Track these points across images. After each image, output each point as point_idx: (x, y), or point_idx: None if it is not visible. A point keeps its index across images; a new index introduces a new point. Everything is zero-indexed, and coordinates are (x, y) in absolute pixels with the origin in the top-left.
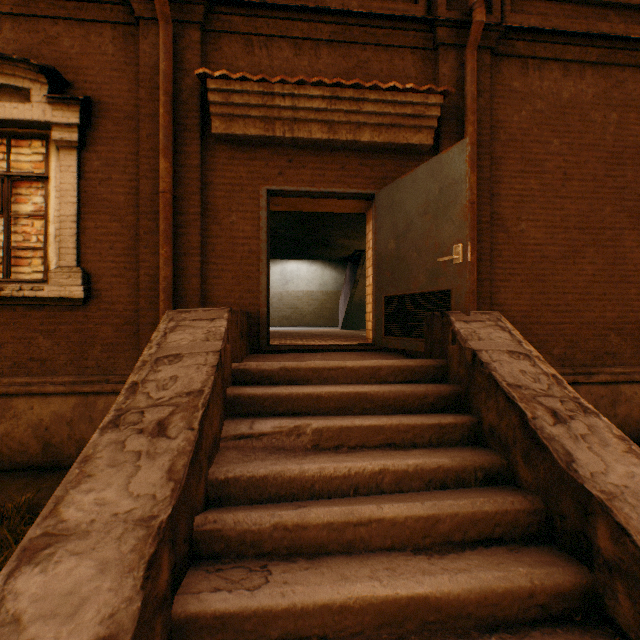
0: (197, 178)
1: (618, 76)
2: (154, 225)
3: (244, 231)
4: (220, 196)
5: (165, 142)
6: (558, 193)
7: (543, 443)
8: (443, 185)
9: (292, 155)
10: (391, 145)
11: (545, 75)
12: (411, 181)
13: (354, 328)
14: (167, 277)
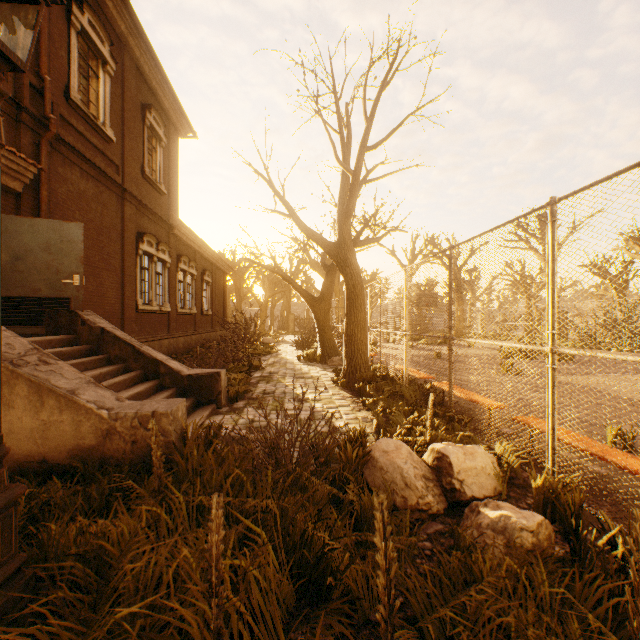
0: None
1: (102, 188)
2: None
3: None
4: None
5: None
6: None
7: (143, 353)
8: (65, 239)
9: None
10: None
11: (74, 172)
12: (32, 224)
13: None
14: None
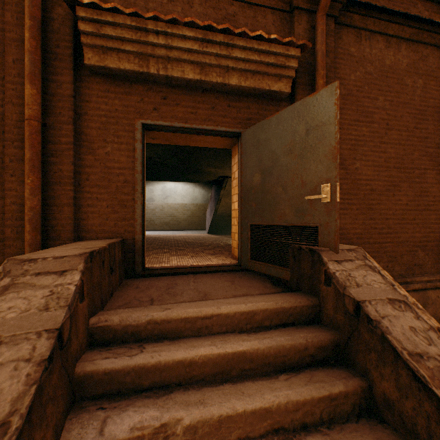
0: (69, 108)
1: (423, 52)
2: (21, 153)
3: (119, 161)
4: (95, 127)
5: (31, 68)
6: (382, 139)
7: None
8: (310, 126)
9: (166, 93)
10: (255, 90)
11: (373, 45)
12: (276, 122)
13: (217, 233)
14: (34, 207)
